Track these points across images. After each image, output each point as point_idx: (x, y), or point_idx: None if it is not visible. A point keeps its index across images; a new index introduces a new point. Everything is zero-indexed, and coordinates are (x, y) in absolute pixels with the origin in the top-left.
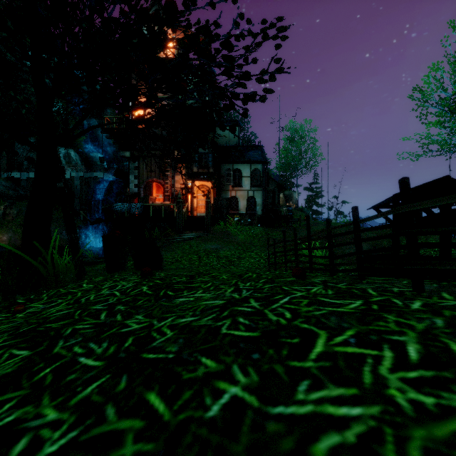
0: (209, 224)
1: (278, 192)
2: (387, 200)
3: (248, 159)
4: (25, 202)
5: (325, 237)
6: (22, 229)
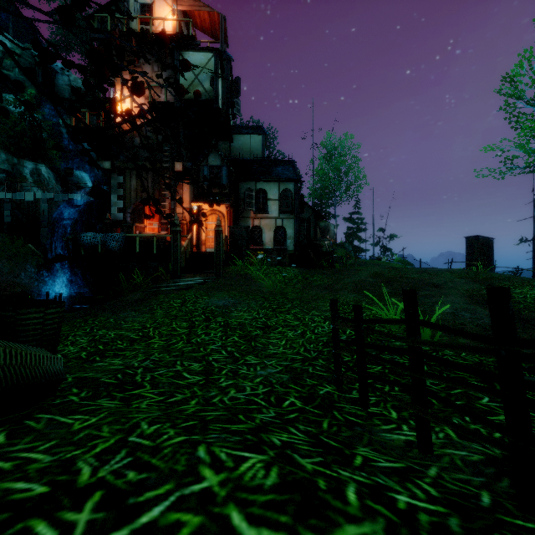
0: (221, 264)
1: (315, 221)
2: None
3: (276, 176)
4: None
5: None
6: None
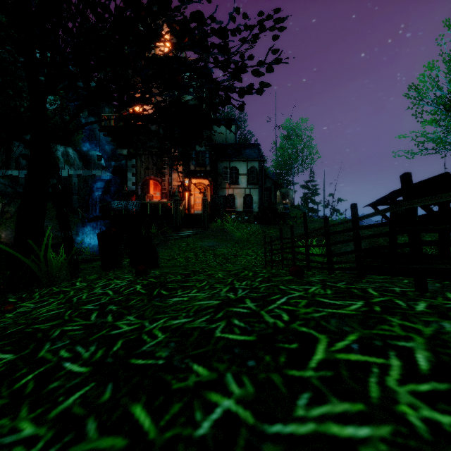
0: (206, 222)
1: (275, 189)
2: (385, 197)
3: (245, 157)
4: None
5: (322, 235)
6: None
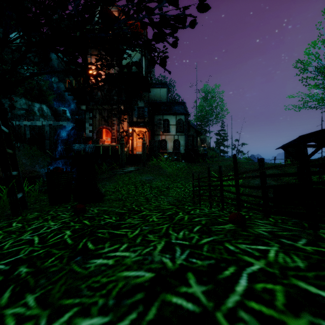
0: (145, 160)
1: (196, 136)
2: (297, 141)
3: (174, 111)
4: None
5: (256, 176)
6: None
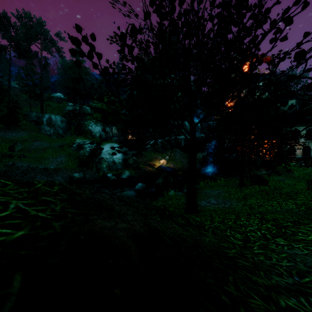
0: (275, 166)
1: None
2: None
3: (303, 123)
4: (174, 150)
5: None
6: (175, 161)
